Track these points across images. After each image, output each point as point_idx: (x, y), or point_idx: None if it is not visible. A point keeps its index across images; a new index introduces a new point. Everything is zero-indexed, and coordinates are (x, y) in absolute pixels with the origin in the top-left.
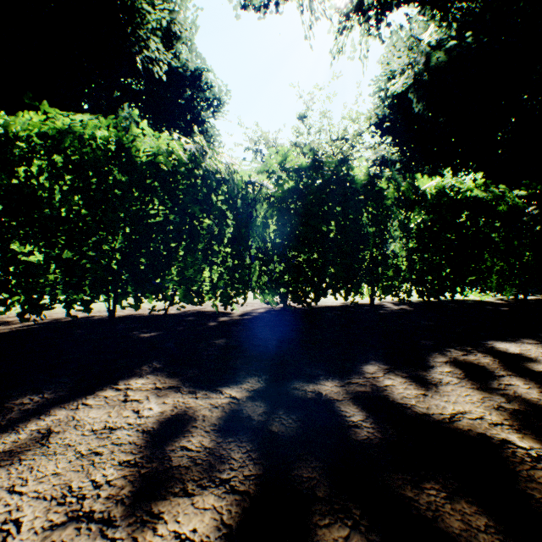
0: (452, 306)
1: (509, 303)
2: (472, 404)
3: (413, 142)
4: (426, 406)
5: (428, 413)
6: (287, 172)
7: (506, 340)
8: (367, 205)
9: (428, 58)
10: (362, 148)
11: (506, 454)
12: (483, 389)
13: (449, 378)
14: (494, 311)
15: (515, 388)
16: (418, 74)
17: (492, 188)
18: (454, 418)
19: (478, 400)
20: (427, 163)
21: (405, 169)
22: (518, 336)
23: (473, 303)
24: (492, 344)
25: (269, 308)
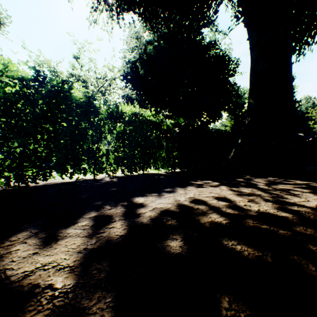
0: (140, 177)
1: (167, 174)
2: (65, 252)
3: (143, 91)
4: (21, 266)
5: (11, 275)
6: (13, 79)
7: (143, 195)
8: (87, 116)
9: (146, 47)
10: (116, 87)
11: (31, 303)
12: (90, 235)
13: (77, 230)
14: (157, 178)
15: (112, 229)
16: (142, 54)
17: (160, 117)
18: (30, 274)
19: (75, 247)
20: (149, 103)
21: (139, 104)
22: (152, 192)
23: (152, 175)
24: (134, 199)
25: (5, 188)
